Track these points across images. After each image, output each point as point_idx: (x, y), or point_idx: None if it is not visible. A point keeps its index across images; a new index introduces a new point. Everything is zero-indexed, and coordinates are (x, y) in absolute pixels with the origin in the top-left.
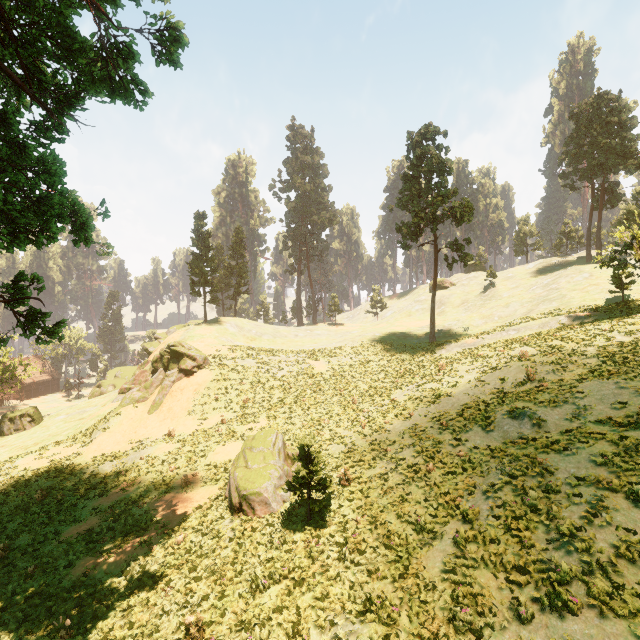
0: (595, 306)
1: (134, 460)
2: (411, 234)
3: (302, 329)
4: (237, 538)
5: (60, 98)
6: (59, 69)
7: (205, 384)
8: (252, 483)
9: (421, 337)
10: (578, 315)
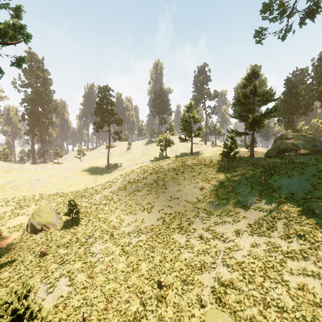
0: (156, 157)
1: None
2: (100, 127)
3: (38, 166)
4: (45, 236)
5: None
6: None
7: None
8: (46, 220)
9: (103, 168)
10: (152, 159)
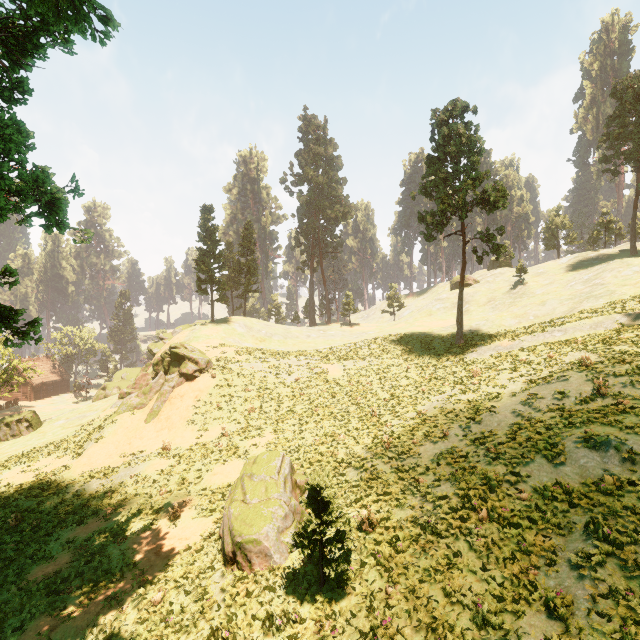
0: None
1: (123, 478)
2: (436, 223)
3: (315, 329)
4: (227, 606)
5: (11, 41)
6: (15, 10)
7: (207, 390)
8: (249, 526)
9: (446, 338)
10: None
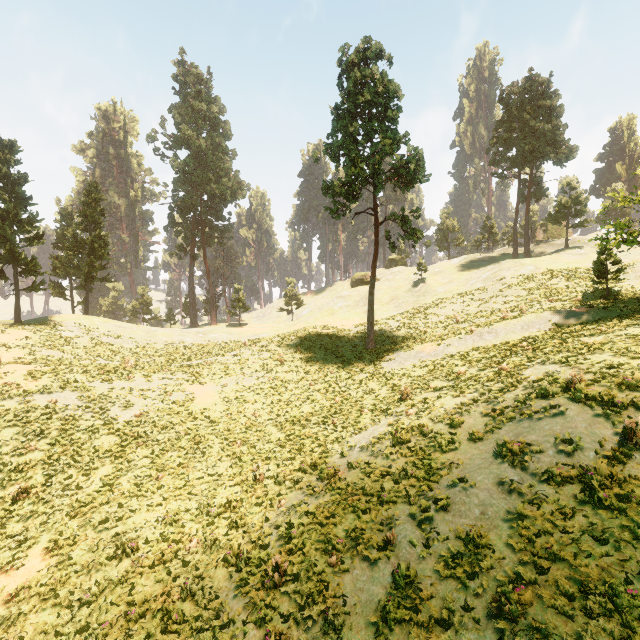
0: (575, 301)
1: None
2: (347, 192)
3: (192, 332)
4: None
5: None
6: None
7: None
8: None
9: (354, 342)
10: (572, 312)
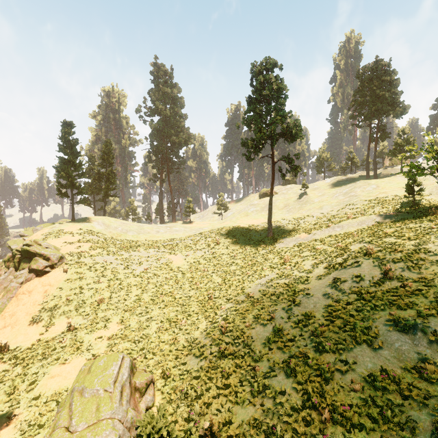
0: (394, 208)
1: None
2: (255, 147)
3: (163, 226)
4: None
5: None
6: None
7: (57, 284)
8: None
9: (260, 232)
10: (388, 215)
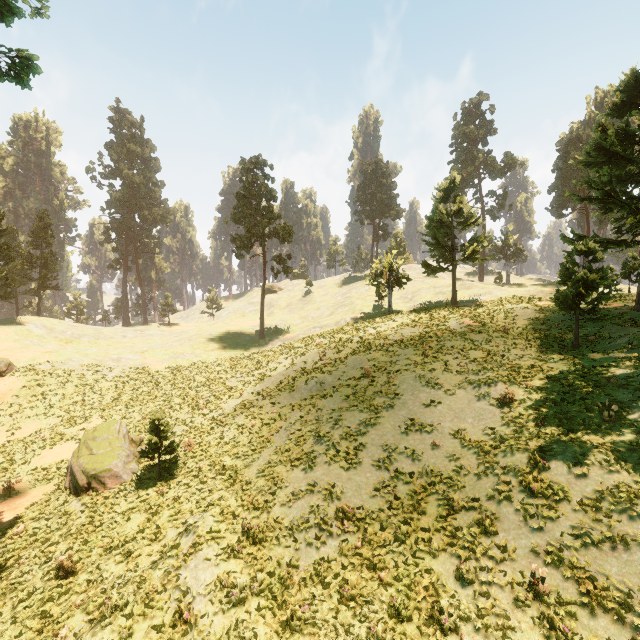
0: (367, 310)
1: None
2: (244, 246)
3: (131, 329)
4: (90, 508)
5: None
6: None
7: (12, 392)
8: (101, 463)
9: (253, 335)
10: (357, 317)
